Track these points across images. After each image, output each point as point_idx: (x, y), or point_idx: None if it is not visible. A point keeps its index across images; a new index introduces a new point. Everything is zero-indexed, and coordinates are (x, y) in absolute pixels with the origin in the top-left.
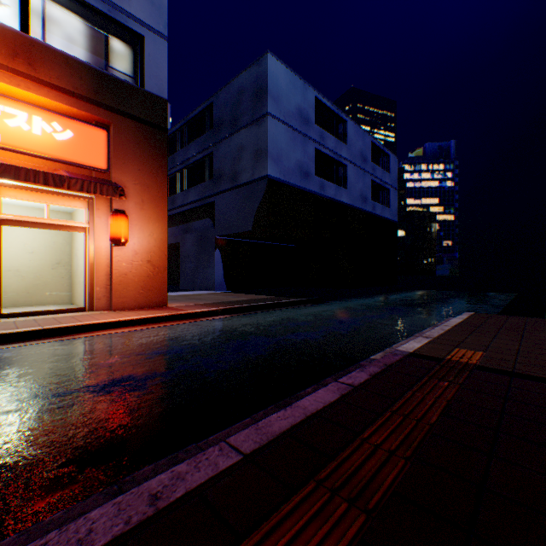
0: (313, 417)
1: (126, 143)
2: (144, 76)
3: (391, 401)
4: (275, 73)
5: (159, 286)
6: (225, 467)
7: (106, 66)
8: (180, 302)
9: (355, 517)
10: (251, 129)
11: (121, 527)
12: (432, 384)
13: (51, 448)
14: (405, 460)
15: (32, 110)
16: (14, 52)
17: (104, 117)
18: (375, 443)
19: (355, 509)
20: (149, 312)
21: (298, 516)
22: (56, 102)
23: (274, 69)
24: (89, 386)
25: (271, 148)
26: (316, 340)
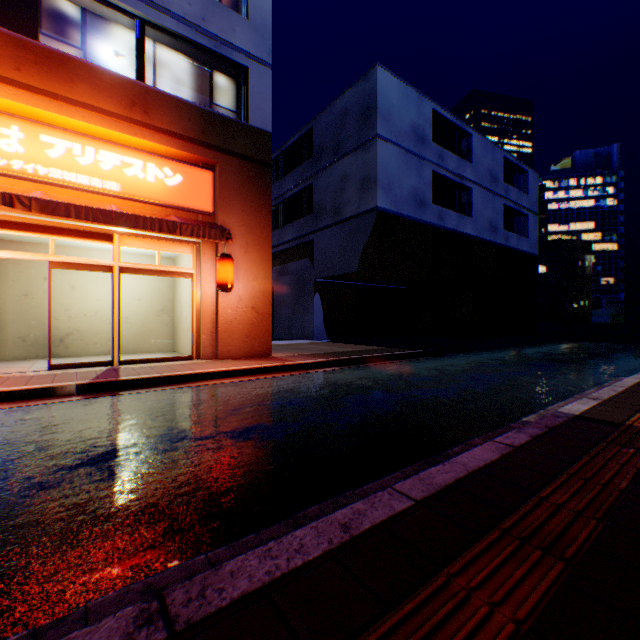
0: (476, 473)
1: (231, 183)
2: (248, 110)
3: (563, 464)
4: (386, 88)
5: (263, 334)
6: (401, 509)
7: (210, 104)
8: (282, 352)
9: (551, 563)
10: (356, 155)
11: (326, 545)
12: (613, 450)
13: (218, 483)
14: (596, 520)
15: (147, 158)
16: (131, 102)
17: (210, 158)
18: (556, 502)
19: (550, 557)
20: (256, 362)
21: (490, 555)
22: (168, 148)
23: (384, 83)
24: (226, 431)
25: (381, 176)
26: (449, 398)
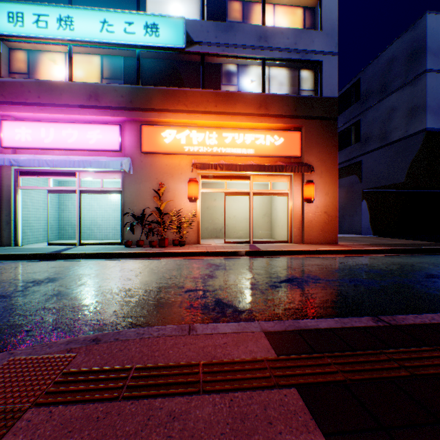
0: None
1: (310, 136)
2: (321, 87)
3: None
4: (435, 28)
5: (331, 229)
6: None
7: (296, 91)
8: (342, 241)
9: None
10: (403, 90)
11: None
12: None
13: (355, 298)
14: None
15: (265, 132)
16: (259, 105)
17: (298, 124)
18: None
19: None
20: (329, 246)
21: None
22: (276, 124)
23: (432, 25)
24: (339, 279)
25: (429, 102)
26: None
